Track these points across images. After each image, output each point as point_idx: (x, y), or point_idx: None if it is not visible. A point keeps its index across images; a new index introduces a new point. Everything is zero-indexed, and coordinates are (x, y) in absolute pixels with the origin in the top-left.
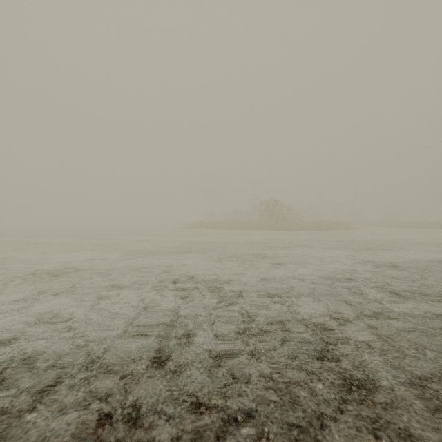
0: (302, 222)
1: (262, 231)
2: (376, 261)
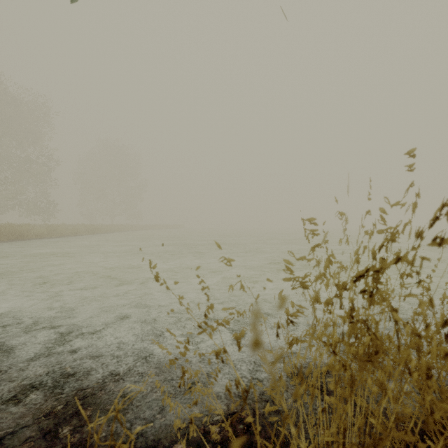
0: None
1: None
2: None
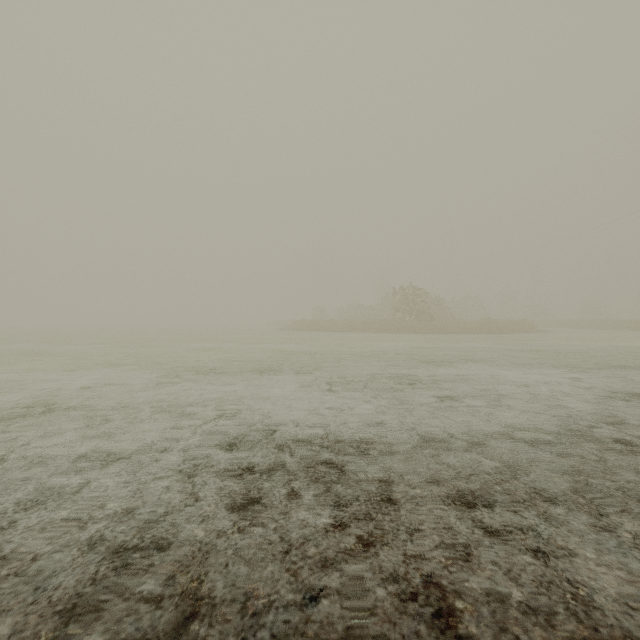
0: (458, 321)
1: (397, 335)
2: (637, 392)
